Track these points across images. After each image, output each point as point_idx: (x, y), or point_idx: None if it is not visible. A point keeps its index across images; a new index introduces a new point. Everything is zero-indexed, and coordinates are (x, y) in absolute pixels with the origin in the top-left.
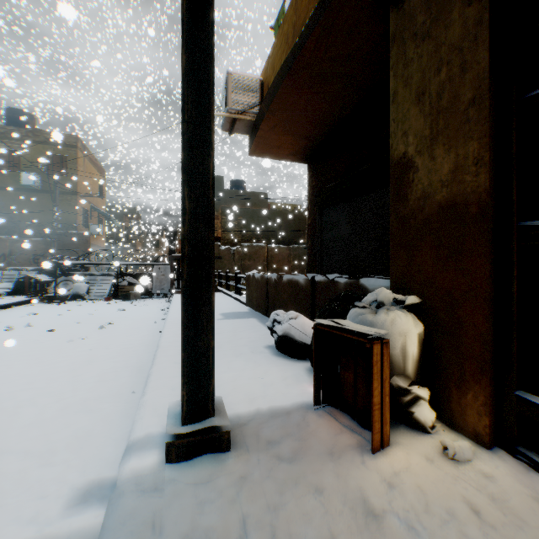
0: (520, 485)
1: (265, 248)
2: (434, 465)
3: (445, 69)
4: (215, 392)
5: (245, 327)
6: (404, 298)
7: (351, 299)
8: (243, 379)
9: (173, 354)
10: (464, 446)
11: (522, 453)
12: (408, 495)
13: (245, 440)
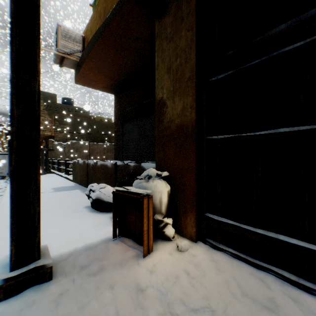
0: (206, 256)
1: (88, 144)
2: (173, 256)
3: (179, 59)
4: (43, 243)
5: (71, 196)
6: (162, 173)
7: (136, 174)
8: (67, 230)
9: (8, 221)
10: (186, 243)
11: (208, 241)
12: (159, 275)
13: (65, 270)
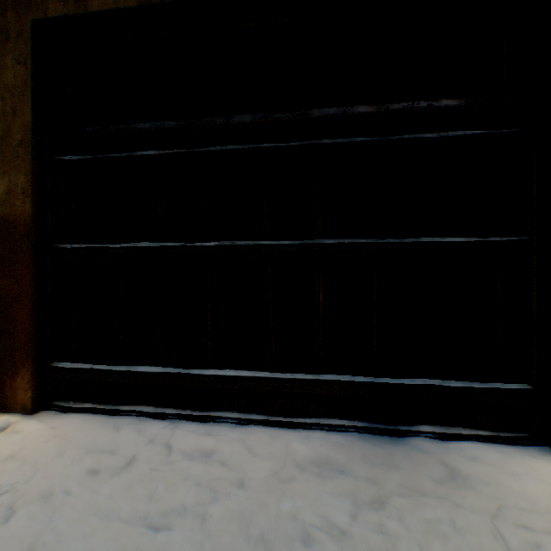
0: (42, 426)
1: None
2: None
3: (4, 103)
4: None
5: None
6: None
7: None
8: None
9: None
10: (5, 419)
11: (59, 405)
12: None
13: None
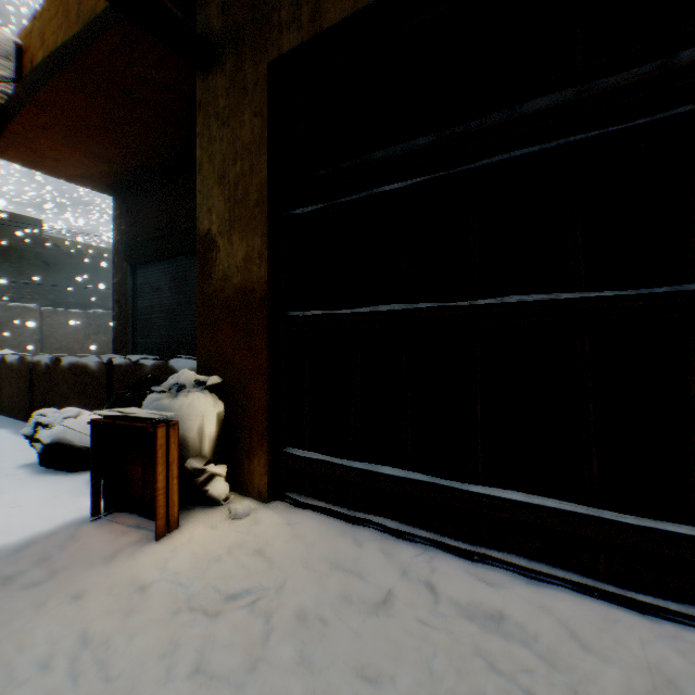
0: (279, 519)
1: (39, 311)
2: (217, 529)
3: (241, 163)
4: None
5: None
6: (207, 379)
7: (153, 384)
8: None
9: None
10: (245, 505)
11: (290, 497)
12: (182, 561)
13: None
